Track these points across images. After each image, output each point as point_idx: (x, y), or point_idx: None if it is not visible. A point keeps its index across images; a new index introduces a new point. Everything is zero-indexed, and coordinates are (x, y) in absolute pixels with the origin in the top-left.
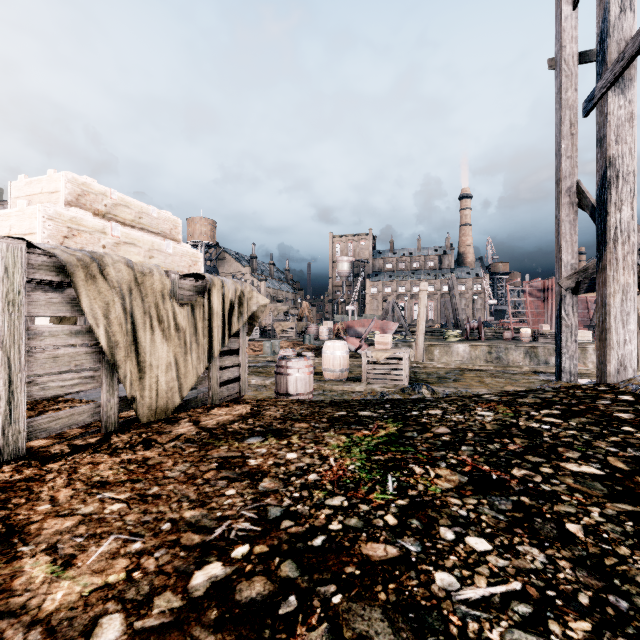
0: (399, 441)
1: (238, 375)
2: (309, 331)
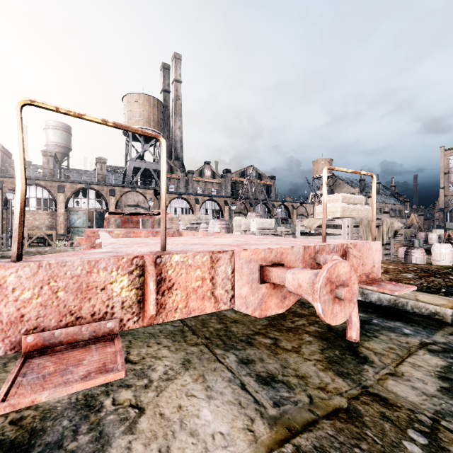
0: None
1: (389, 252)
2: (417, 237)
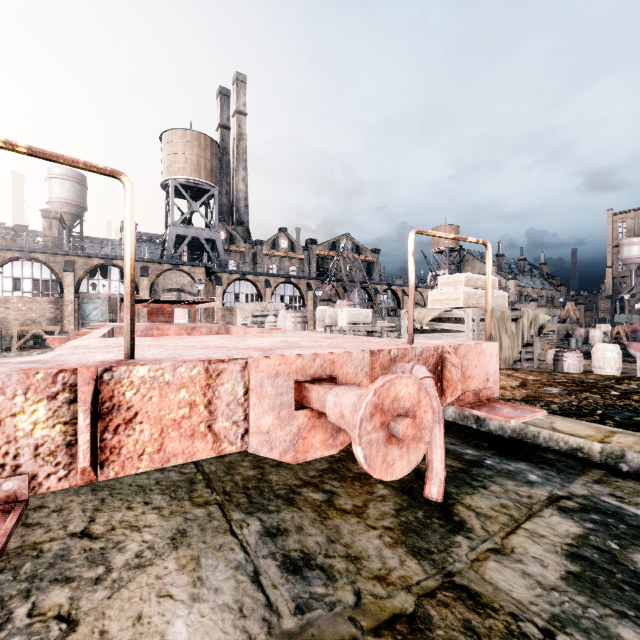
0: (625, 378)
1: (532, 357)
2: (575, 334)
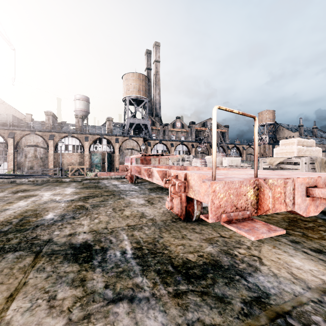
0: None
1: None
2: None
